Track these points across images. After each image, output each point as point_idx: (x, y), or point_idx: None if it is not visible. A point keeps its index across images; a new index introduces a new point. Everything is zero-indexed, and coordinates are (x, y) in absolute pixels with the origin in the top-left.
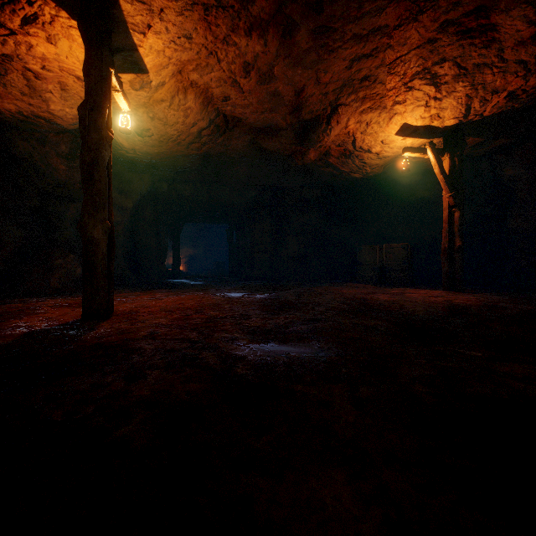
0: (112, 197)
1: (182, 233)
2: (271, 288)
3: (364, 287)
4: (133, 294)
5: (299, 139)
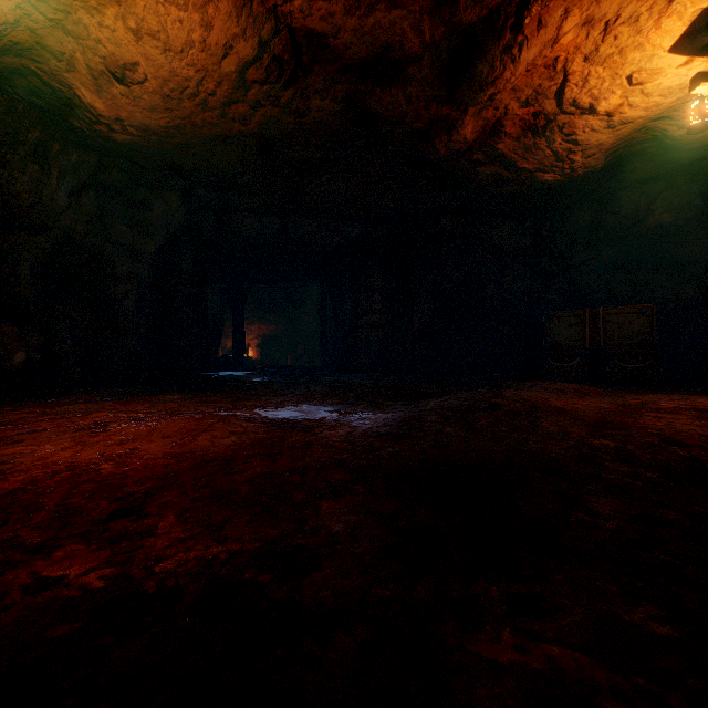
0: (114, 231)
1: (253, 301)
2: (389, 393)
3: (577, 391)
4: (90, 407)
5: (447, 84)
